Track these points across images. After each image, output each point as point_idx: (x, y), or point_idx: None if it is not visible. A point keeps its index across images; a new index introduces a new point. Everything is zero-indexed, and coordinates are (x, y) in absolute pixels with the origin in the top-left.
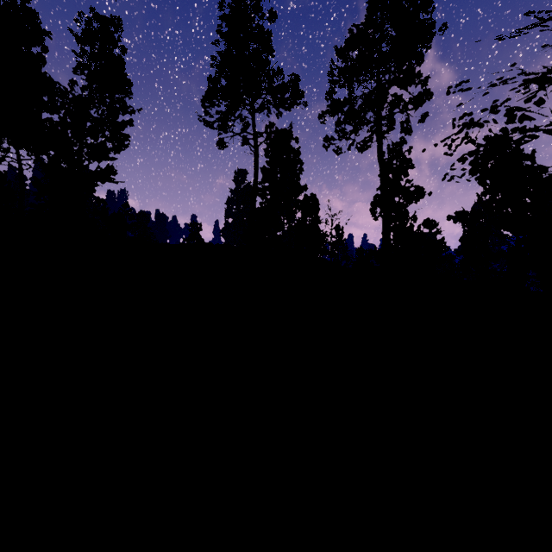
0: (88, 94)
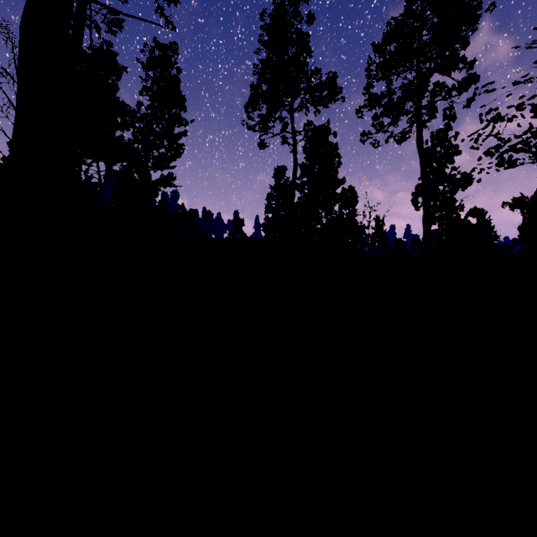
0: (151, 112)
